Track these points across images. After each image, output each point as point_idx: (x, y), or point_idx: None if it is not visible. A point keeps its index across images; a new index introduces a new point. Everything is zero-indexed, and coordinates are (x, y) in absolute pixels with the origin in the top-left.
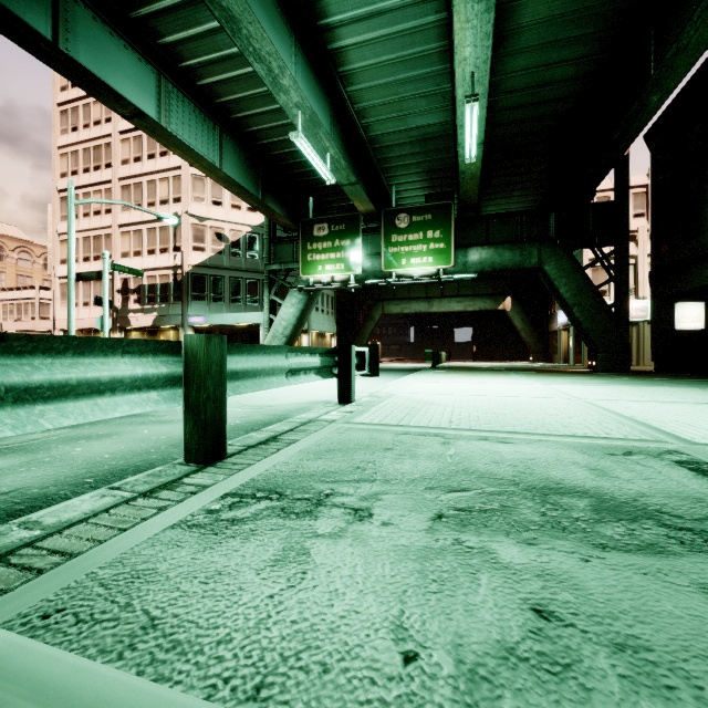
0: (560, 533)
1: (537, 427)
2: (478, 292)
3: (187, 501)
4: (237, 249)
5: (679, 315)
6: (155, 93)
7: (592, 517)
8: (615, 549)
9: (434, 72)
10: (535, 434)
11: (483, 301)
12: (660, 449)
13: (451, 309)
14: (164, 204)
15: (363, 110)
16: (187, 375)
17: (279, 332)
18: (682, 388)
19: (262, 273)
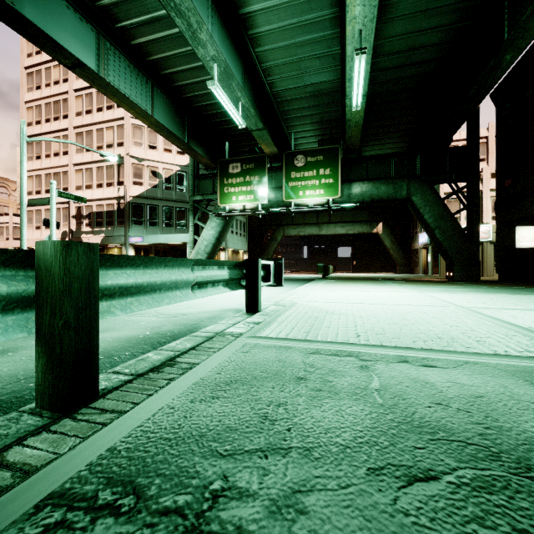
0: None
1: (448, 342)
2: (357, 219)
3: None
4: (168, 184)
5: (519, 236)
6: (94, 49)
7: None
8: None
9: (326, 36)
10: (454, 352)
11: (361, 226)
12: None
13: (336, 232)
14: (110, 147)
15: (268, 68)
16: (39, 295)
17: (201, 249)
18: None
19: (189, 203)
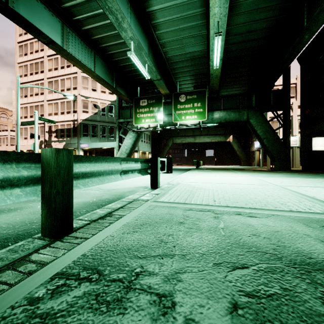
0: None
1: (265, 204)
2: (217, 133)
3: (19, 285)
4: (103, 112)
5: (314, 143)
6: (60, 32)
7: None
8: None
9: (198, 24)
10: (267, 209)
11: (220, 137)
12: None
13: (205, 141)
14: (68, 90)
15: (163, 43)
16: (43, 176)
17: (123, 151)
18: None
19: (116, 123)
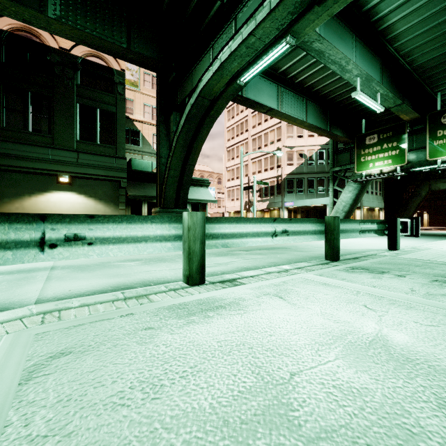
0: None
1: None
2: None
3: (335, 267)
4: (311, 161)
5: None
6: (276, 96)
7: None
8: None
9: None
10: None
11: None
12: None
13: None
14: (272, 144)
15: (407, 52)
16: (326, 230)
17: (340, 209)
18: None
19: (327, 173)
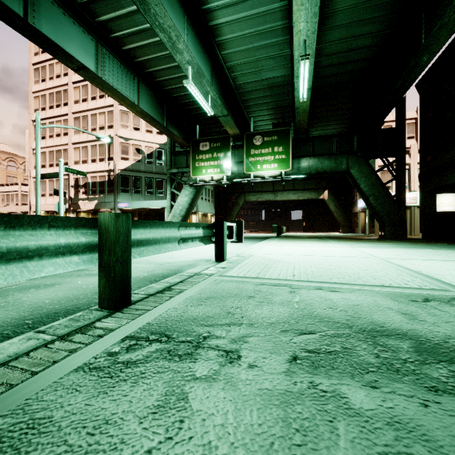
0: (395, 375)
1: (355, 279)
2: (306, 187)
3: (94, 344)
4: (150, 159)
5: (439, 202)
6: (94, 54)
7: (416, 358)
8: (446, 392)
9: (279, 41)
10: (355, 284)
11: (310, 193)
12: (448, 297)
13: (289, 198)
14: (102, 129)
15: (232, 66)
16: (101, 243)
17: (177, 213)
18: (445, 250)
19: (166, 175)
